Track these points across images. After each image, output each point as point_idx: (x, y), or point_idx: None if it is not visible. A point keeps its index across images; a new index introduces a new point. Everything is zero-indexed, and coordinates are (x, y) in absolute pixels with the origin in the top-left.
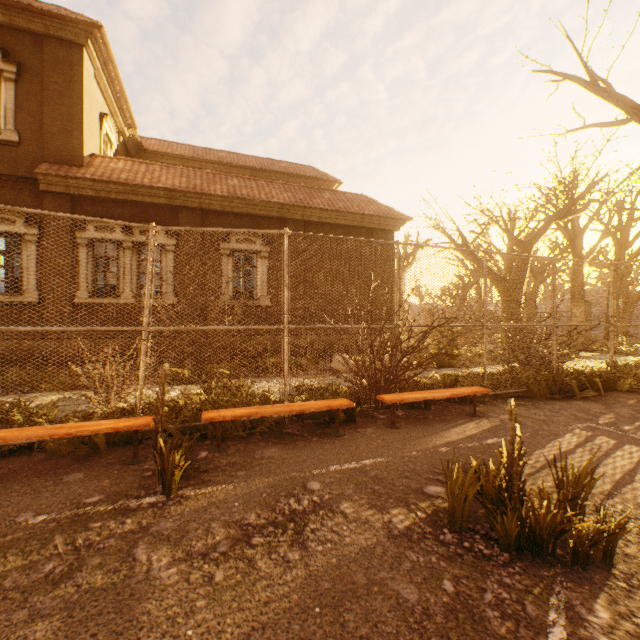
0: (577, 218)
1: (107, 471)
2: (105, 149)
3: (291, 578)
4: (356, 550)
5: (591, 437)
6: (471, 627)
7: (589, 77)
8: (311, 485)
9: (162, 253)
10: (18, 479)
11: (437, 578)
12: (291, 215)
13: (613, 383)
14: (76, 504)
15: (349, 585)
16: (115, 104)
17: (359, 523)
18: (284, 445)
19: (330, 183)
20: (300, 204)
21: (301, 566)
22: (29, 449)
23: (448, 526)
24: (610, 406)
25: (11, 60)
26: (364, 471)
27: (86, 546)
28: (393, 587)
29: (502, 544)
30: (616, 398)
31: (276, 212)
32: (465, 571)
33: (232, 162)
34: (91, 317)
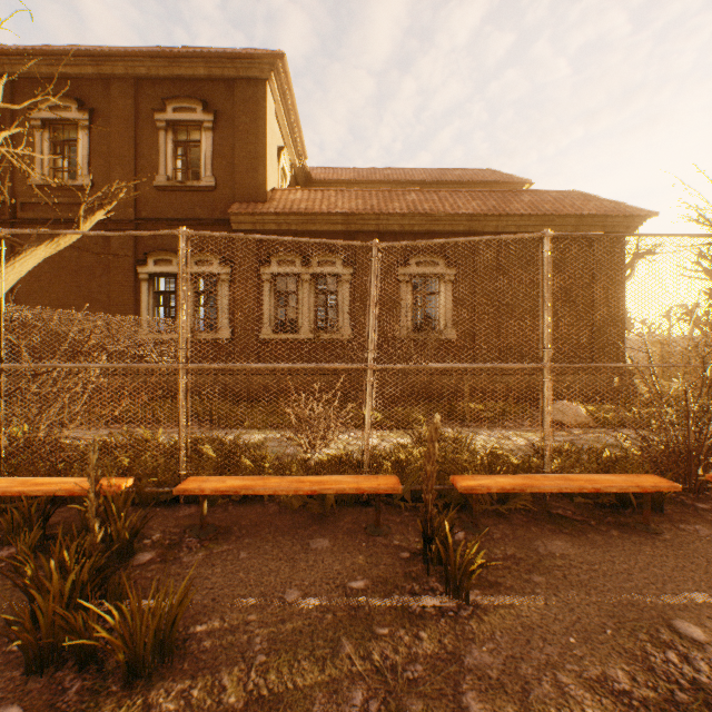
0: None
1: (353, 541)
2: (281, 183)
3: None
4: None
5: None
6: None
7: None
8: (683, 628)
9: (386, 275)
10: (264, 536)
11: None
12: (481, 227)
13: None
14: (341, 588)
15: None
16: (289, 136)
17: None
18: (571, 537)
19: (516, 186)
20: (494, 212)
21: None
22: (258, 496)
23: None
24: None
25: (209, 110)
26: None
27: (389, 669)
28: None
29: None
30: None
31: (463, 226)
32: None
33: (399, 179)
34: (315, 353)
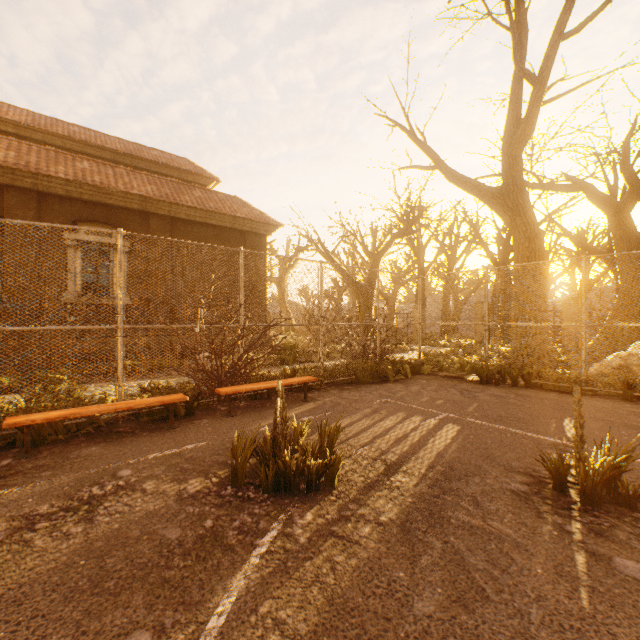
0: (421, 237)
1: None
2: None
3: (67, 546)
4: (142, 514)
5: (380, 408)
6: (211, 544)
7: (410, 129)
8: (122, 473)
9: None
10: None
11: (203, 520)
12: (156, 209)
13: (419, 368)
14: None
15: (122, 540)
16: None
17: (155, 494)
18: (109, 443)
19: (208, 180)
20: (166, 199)
21: (81, 536)
22: None
23: (233, 484)
24: (409, 385)
25: None
26: (182, 454)
27: None
28: (162, 533)
29: (265, 488)
30: (417, 379)
31: (137, 205)
32: (228, 511)
33: (88, 140)
34: None
